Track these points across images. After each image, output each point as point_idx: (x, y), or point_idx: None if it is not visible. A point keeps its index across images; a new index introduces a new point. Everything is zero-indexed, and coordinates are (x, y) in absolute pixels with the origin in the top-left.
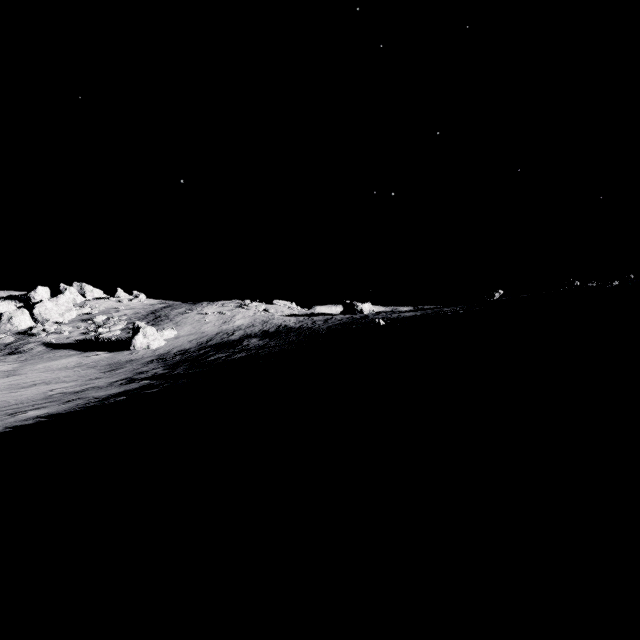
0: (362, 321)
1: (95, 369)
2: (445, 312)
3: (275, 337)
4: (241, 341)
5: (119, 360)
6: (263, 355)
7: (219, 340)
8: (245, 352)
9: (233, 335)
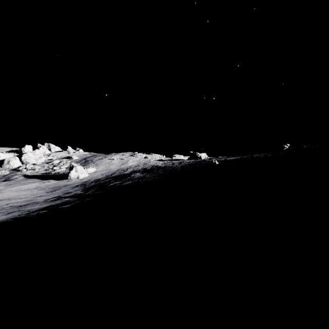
0: (202, 162)
1: (44, 190)
2: (257, 156)
3: (150, 172)
4: (130, 174)
5: (60, 185)
6: (141, 183)
7: (118, 174)
8: (131, 181)
9: (126, 171)
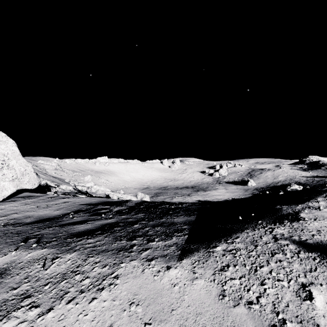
0: None
1: (242, 190)
2: None
3: None
4: None
5: (245, 188)
6: None
7: (272, 185)
8: None
9: (277, 184)
